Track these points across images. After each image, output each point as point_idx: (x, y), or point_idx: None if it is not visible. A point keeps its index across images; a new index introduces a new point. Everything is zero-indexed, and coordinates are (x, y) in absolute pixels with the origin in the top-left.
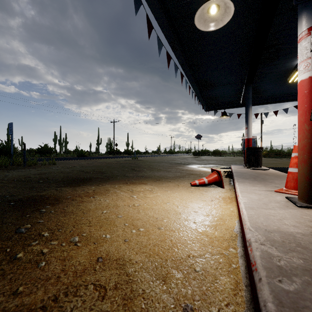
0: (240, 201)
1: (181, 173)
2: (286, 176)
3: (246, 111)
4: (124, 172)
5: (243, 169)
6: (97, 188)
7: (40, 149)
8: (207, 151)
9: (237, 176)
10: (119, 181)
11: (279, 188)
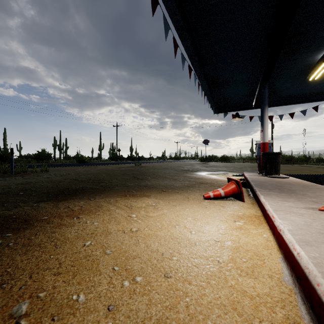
0: (282, 228)
1: (189, 181)
2: (314, 186)
3: (262, 112)
4: (125, 181)
5: (259, 177)
6: (87, 203)
7: (37, 155)
8: (215, 157)
9: (257, 186)
10: (116, 193)
11: (321, 205)
